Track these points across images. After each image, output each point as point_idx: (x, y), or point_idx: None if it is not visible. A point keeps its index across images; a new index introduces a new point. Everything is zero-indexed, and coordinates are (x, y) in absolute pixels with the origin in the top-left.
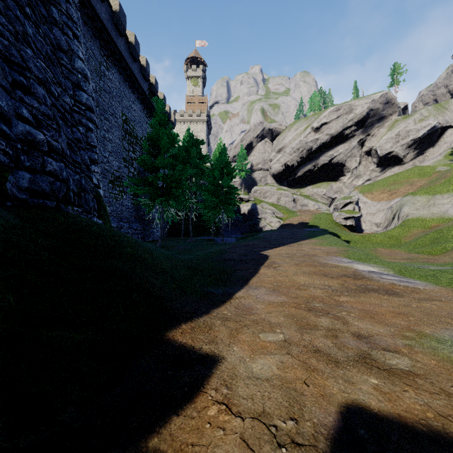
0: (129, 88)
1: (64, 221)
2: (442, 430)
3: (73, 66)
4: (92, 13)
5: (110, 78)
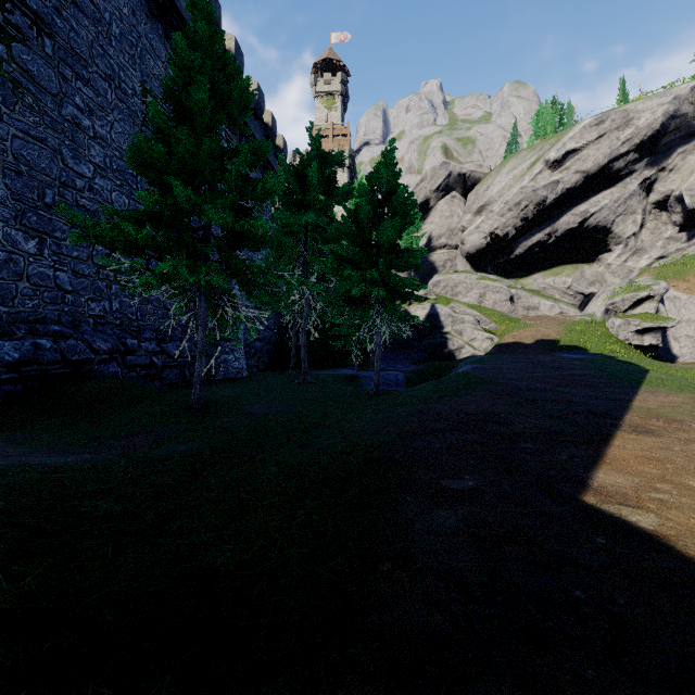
0: (168, 41)
1: None
2: None
3: None
4: None
5: None
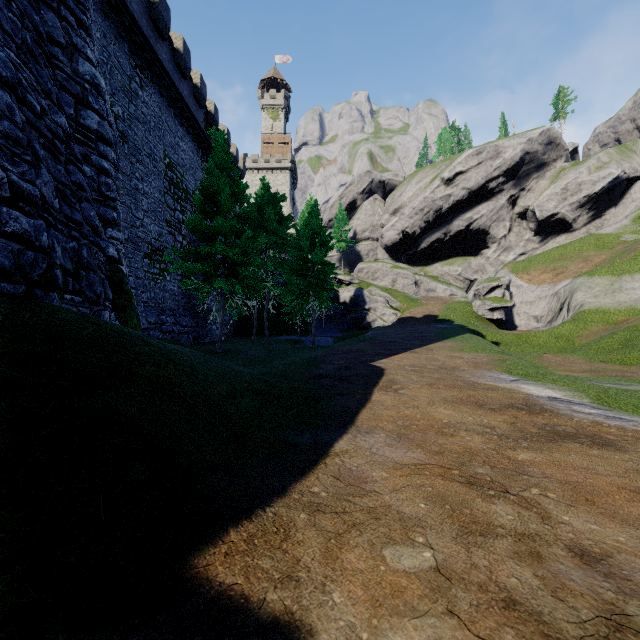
0: (176, 118)
1: (28, 321)
2: None
3: (75, 71)
4: (116, 2)
5: (146, 102)
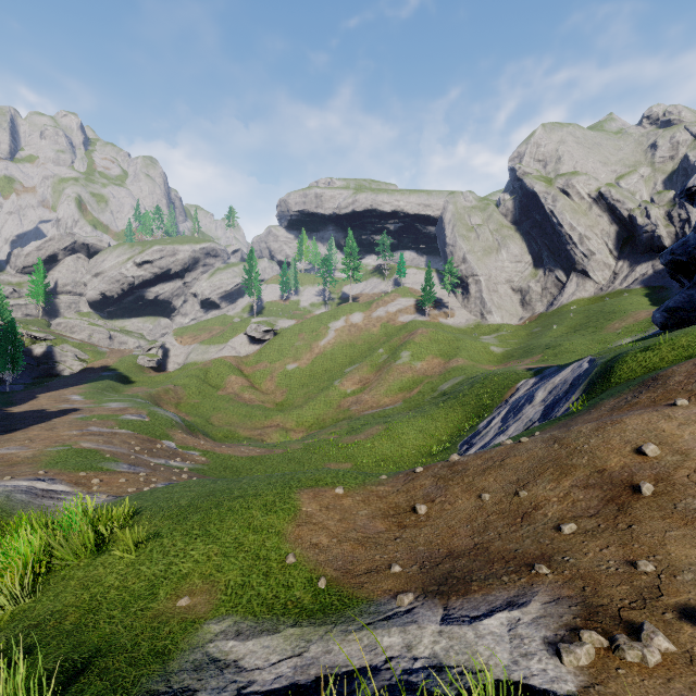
0: None
1: None
2: (40, 409)
3: None
4: None
5: None
